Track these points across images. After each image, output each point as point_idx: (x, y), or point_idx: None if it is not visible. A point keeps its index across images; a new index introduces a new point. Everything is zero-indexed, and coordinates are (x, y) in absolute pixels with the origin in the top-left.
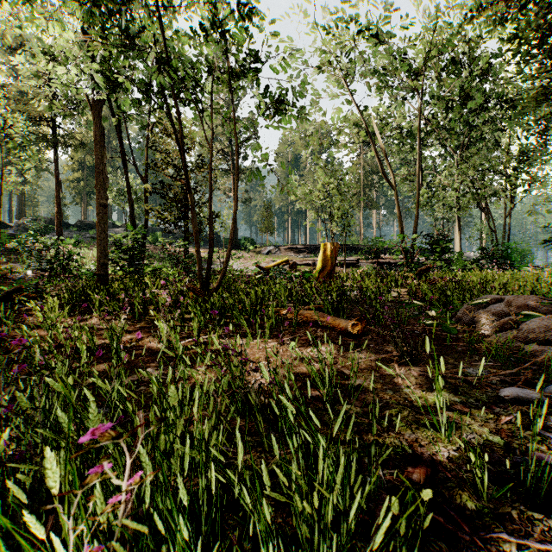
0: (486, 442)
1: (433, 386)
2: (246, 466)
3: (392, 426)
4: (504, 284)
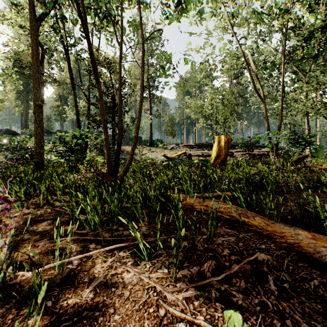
0: None
1: None
2: None
3: None
4: None
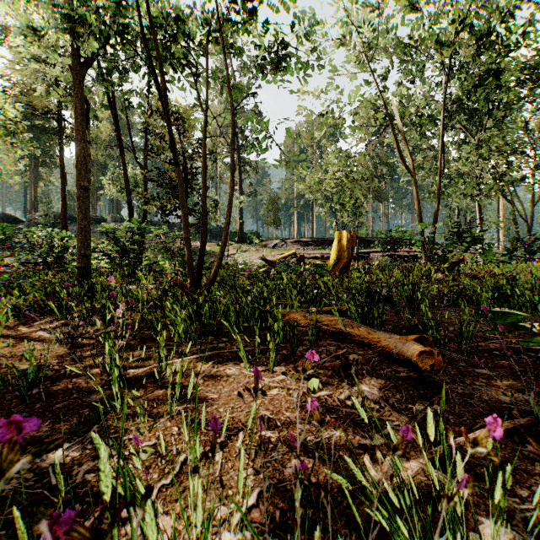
0: None
1: None
2: None
3: None
4: None
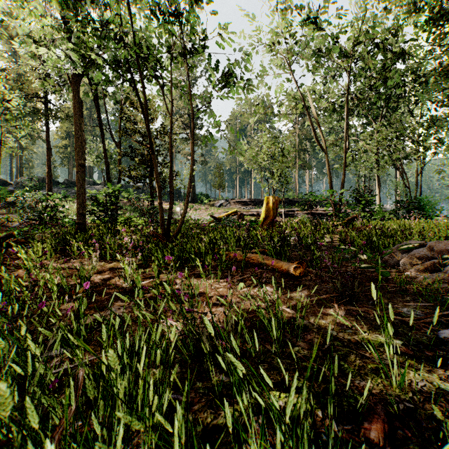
0: (438, 391)
1: (373, 327)
2: (196, 418)
3: (340, 371)
4: (420, 231)
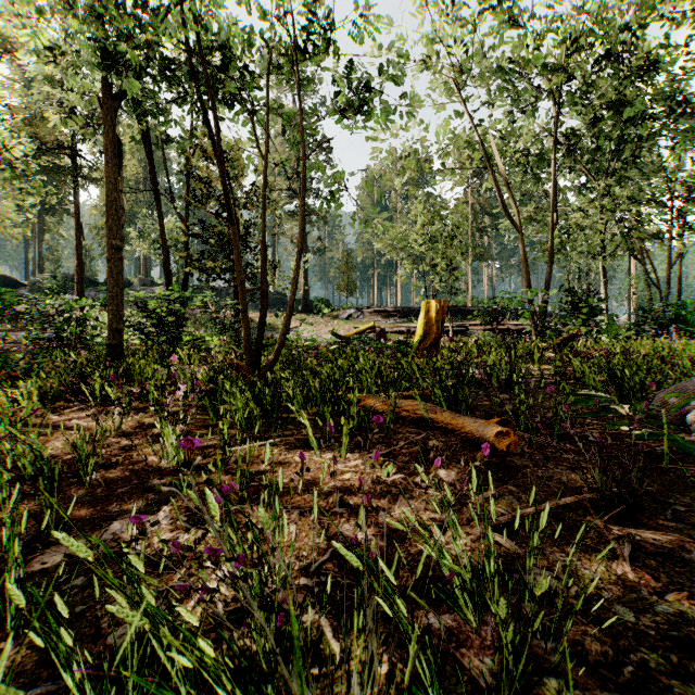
0: None
1: None
2: None
3: None
4: (692, 358)
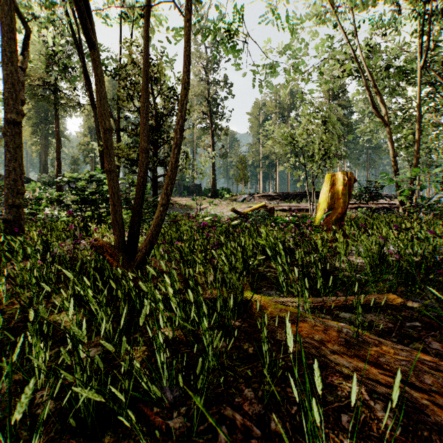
0: None
1: None
2: None
3: None
4: None
